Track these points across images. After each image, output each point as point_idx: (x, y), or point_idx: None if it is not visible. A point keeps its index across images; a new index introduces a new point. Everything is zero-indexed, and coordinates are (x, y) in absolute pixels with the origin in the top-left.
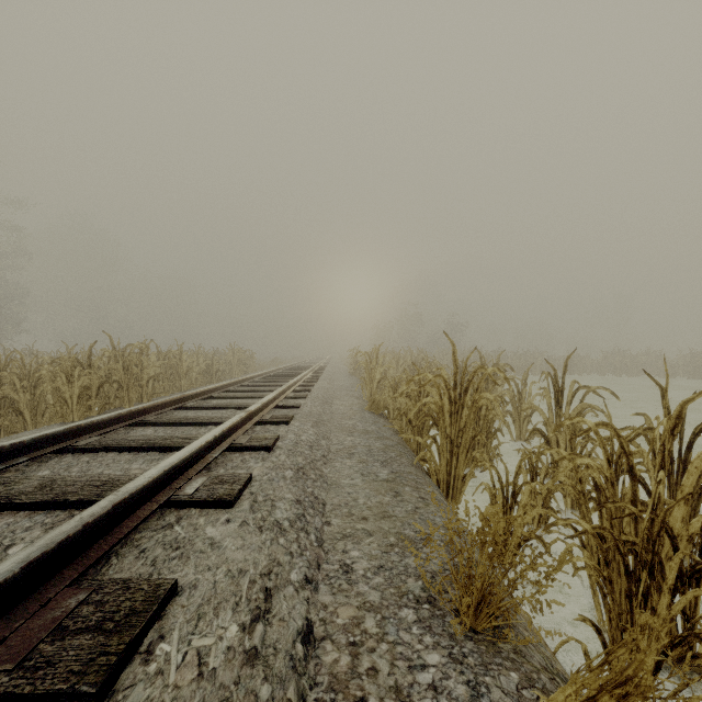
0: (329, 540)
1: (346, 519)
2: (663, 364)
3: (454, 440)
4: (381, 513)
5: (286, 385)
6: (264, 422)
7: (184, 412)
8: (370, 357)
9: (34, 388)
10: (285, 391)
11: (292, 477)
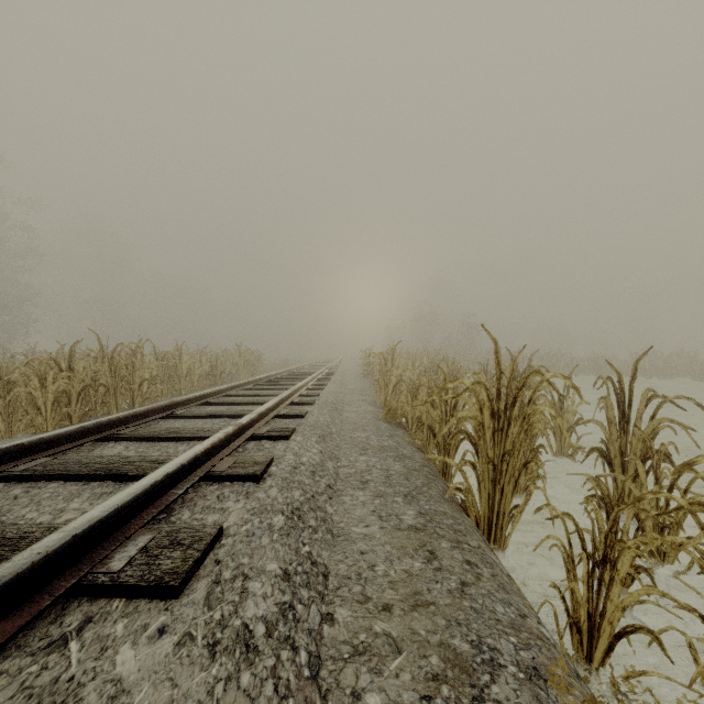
0: (330, 661)
1: (357, 609)
2: (698, 366)
3: (498, 465)
4: (411, 597)
5: (291, 389)
6: (259, 437)
7: (171, 422)
8: (384, 358)
9: (9, 393)
10: (290, 396)
11: (281, 528)
